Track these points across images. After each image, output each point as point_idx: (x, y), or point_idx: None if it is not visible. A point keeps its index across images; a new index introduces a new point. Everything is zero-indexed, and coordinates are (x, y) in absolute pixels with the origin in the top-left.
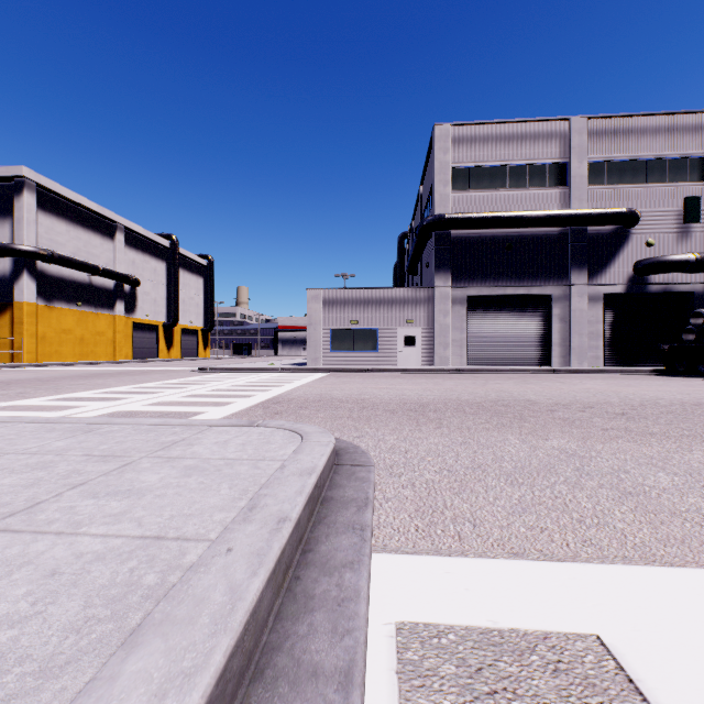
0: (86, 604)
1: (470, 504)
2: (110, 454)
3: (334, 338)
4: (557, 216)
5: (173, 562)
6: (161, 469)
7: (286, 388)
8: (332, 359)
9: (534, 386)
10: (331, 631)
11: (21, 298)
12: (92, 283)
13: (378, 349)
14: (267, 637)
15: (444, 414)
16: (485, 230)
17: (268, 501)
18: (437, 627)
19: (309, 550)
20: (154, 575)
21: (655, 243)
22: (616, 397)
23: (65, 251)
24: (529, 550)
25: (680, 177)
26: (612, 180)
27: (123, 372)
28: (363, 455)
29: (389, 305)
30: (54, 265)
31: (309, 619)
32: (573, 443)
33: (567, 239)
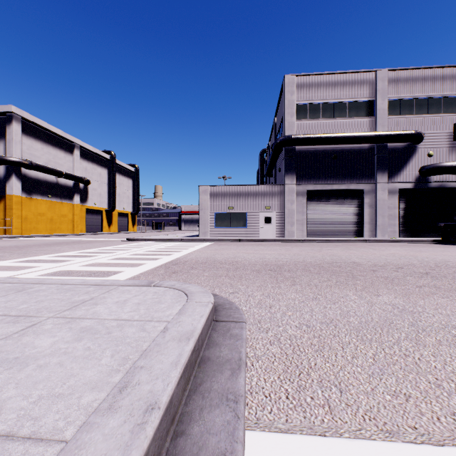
0: None
1: (331, 363)
2: (24, 314)
3: (217, 218)
4: (367, 136)
5: None
6: (58, 331)
7: (183, 253)
8: (216, 232)
9: (355, 252)
10: None
11: (11, 192)
12: (58, 182)
13: (247, 226)
14: None
15: (296, 273)
16: (319, 146)
17: (142, 376)
18: None
19: (181, 433)
20: None
21: (433, 154)
22: (416, 260)
23: (40, 161)
24: (403, 427)
25: (451, 110)
26: (404, 112)
27: (76, 241)
28: (236, 311)
29: (254, 196)
30: (33, 171)
31: None
32: (400, 299)
33: (374, 152)
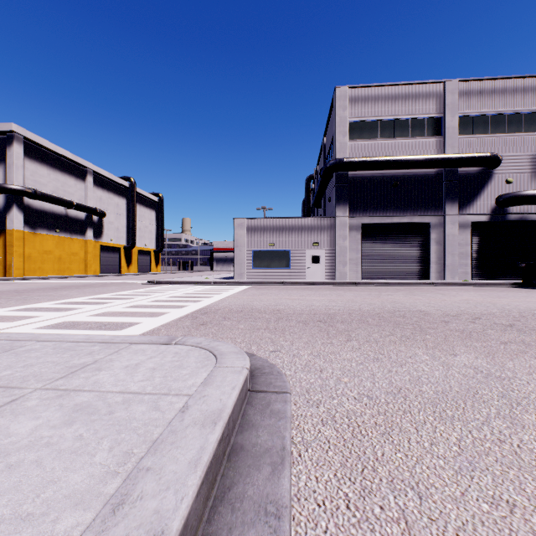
0: None
1: (404, 453)
2: (4, 385)
3: (256, 257)
4: (434, 159)
5: None
6: (44, 410)
7: (215, 299)
8: (254, 274)
9: (420, 297)
10: None
11: (11, 226)
12: (68, 214)
13: (291, 266)
14: None
15: (351, 325)
16: (376, 171)
17: (148, 484)
18: None
19: None
20: None
21: (513, 181)
22: (495, 308)
23: (46, 189)
24: None
25: (533, 128)
26: (478, 131)
27: (88, 284)
28: (279, 378)
29: (300, 231)
30: (38, 201)
31: None
32: (482, 360)
33: (441, 178)
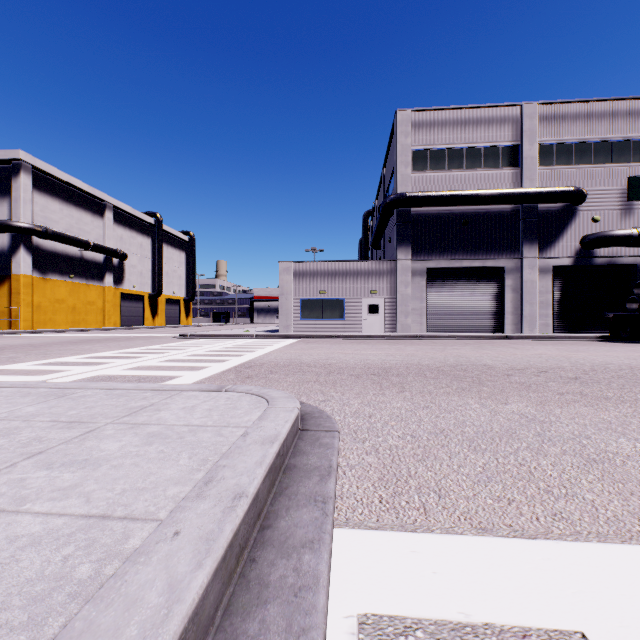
0: (2, 605)
1: (434, 472)
2: (76, 420)
3: (304, 307)
4: (509, 194)
5: (113, 548)
6: (123, 436)
7: (258, 353)
8: (302, 326)
9: (489, 352)
10: (285, 631)
11: (18, 271)
12: (84, 257)
13: (345, 317)
14: (213, 638)
15: (406, 378)
16: (443, 207)
17: (226, 473)
18: (403, 621)
19: (268, 526)
20: (89, 566)
21: (600, 219)
22: (567, 362)
23: (58, 227)
24: (498, 525)
25: (623, 158)
26: (560, 161)
27: (110, 338)
28: (328, 420)
29: (355, 276)
30: (48, 240)
31: (261, 614)
32: (532, 408)
33: (518, 215)
